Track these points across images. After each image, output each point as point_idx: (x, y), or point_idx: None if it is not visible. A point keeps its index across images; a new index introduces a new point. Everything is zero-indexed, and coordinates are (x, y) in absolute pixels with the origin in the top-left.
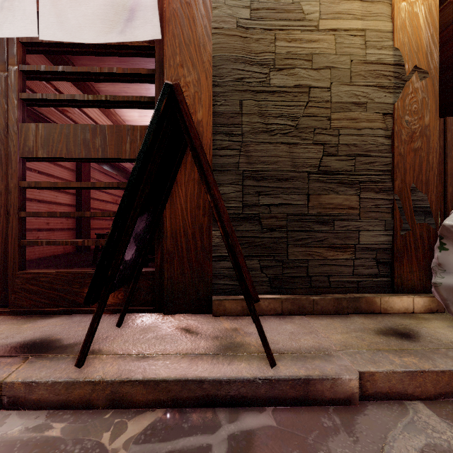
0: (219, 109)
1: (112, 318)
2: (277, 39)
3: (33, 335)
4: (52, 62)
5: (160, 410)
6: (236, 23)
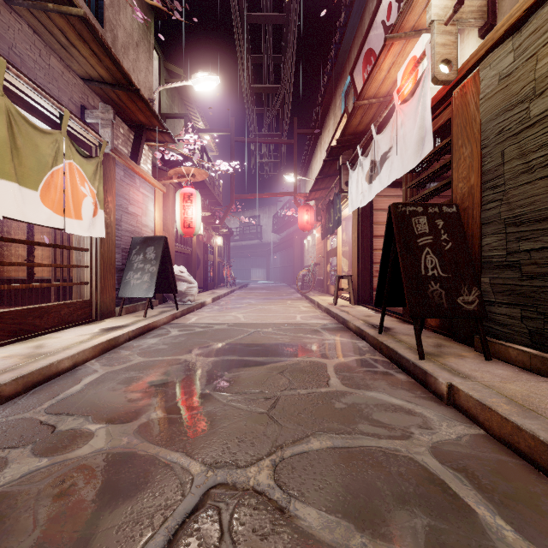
0: (486, 167)
1: (426, 332)
2: (538, 62)
3: (392, 326)
4: (447, 154)
5: (387, 360)
6: (498, 78)
